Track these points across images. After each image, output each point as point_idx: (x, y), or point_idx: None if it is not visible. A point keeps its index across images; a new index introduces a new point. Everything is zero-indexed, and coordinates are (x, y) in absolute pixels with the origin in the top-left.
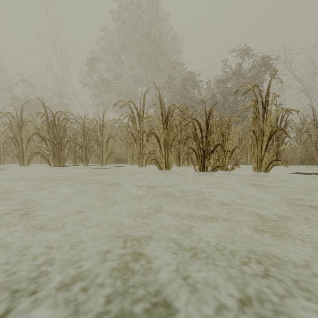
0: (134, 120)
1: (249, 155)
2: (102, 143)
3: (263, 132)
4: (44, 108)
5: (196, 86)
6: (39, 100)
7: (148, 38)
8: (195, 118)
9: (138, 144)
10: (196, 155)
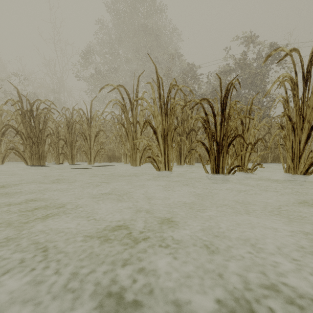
0: (126, 108)
1: (259, 151)
2: (89, 138)
3: (302, 118)
4: (18, 95)
5: (196, 79)
6: (13, 85)
7: (145, 29)
8: (205, 99)
9: (131, 138)
10: (207, 151)
